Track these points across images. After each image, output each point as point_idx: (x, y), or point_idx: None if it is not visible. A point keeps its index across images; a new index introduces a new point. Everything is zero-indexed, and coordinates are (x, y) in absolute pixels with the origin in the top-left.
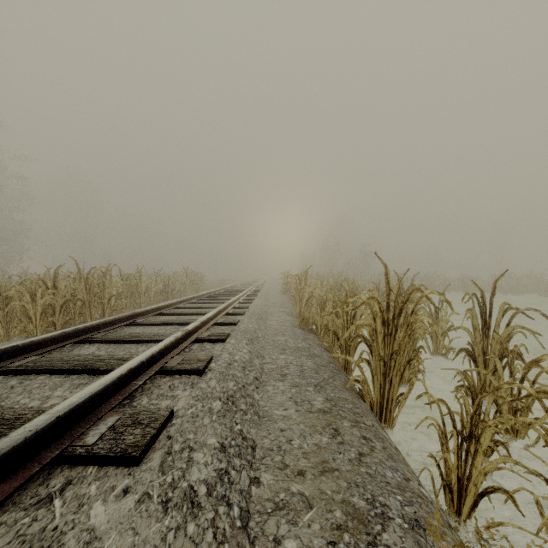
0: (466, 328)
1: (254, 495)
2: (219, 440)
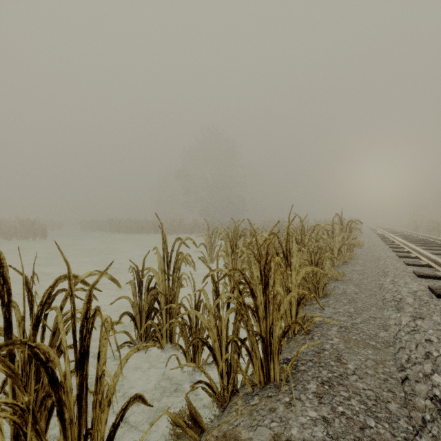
0: None
1: None
2: None
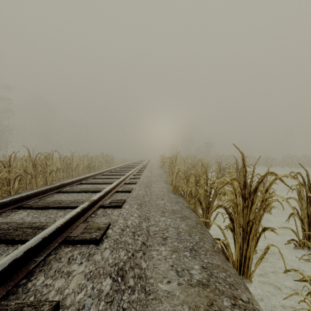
0: (295, 198)
1: None
2: None
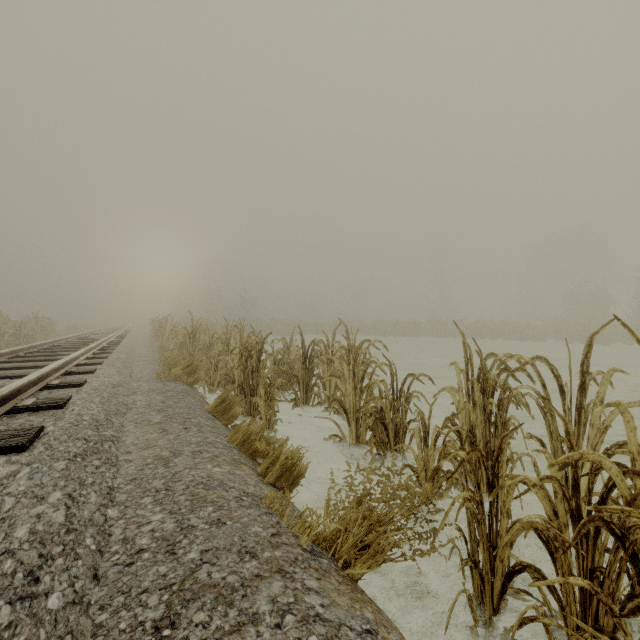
0: None
1: (135, 370)
2: (123, 365)
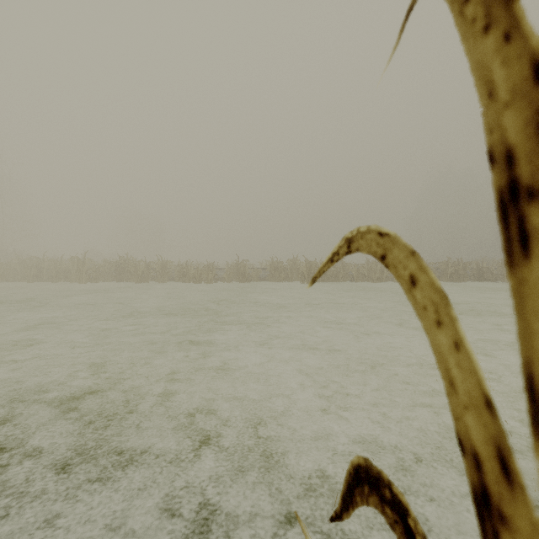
0: None
1: None
2: None
